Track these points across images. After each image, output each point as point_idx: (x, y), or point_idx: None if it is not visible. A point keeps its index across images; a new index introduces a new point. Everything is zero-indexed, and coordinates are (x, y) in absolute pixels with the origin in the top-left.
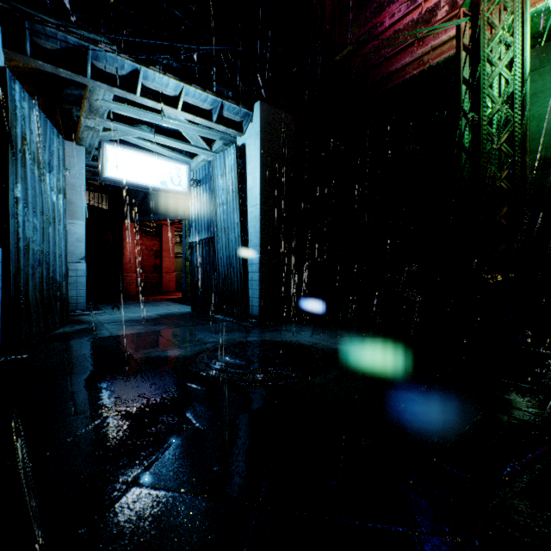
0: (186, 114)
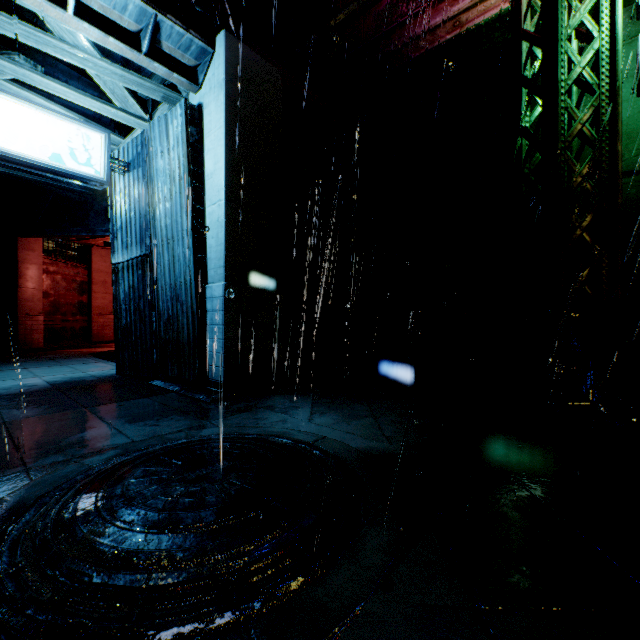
0: (86, 24)
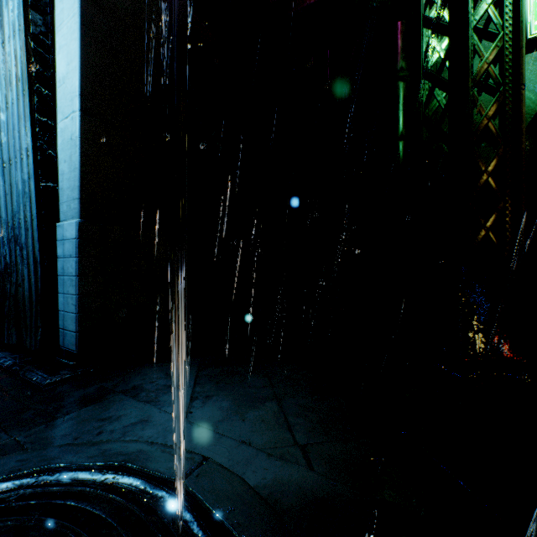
0: None
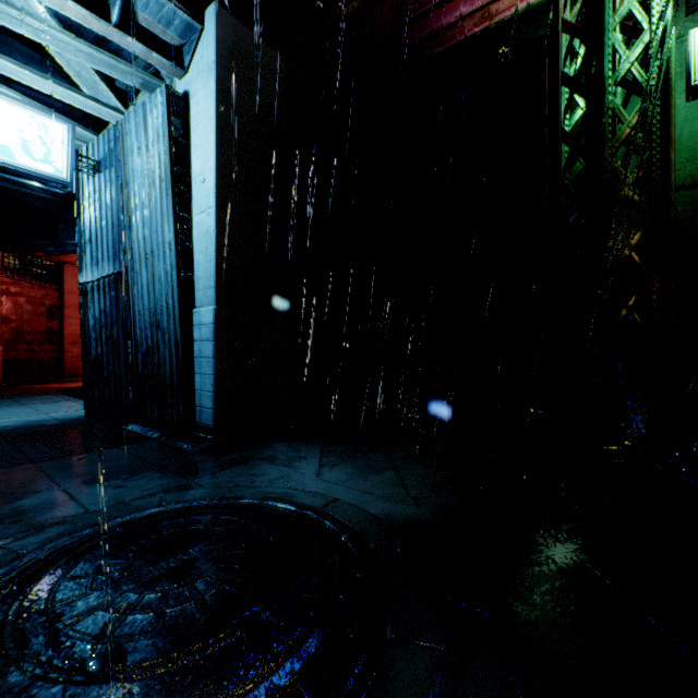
0: None
